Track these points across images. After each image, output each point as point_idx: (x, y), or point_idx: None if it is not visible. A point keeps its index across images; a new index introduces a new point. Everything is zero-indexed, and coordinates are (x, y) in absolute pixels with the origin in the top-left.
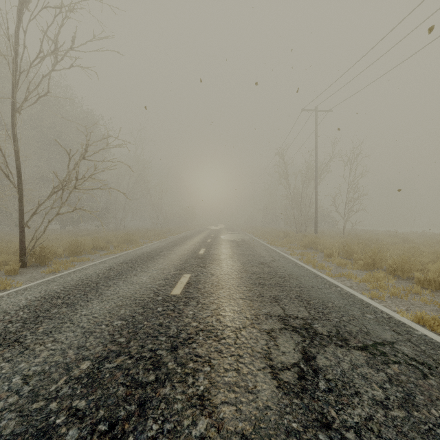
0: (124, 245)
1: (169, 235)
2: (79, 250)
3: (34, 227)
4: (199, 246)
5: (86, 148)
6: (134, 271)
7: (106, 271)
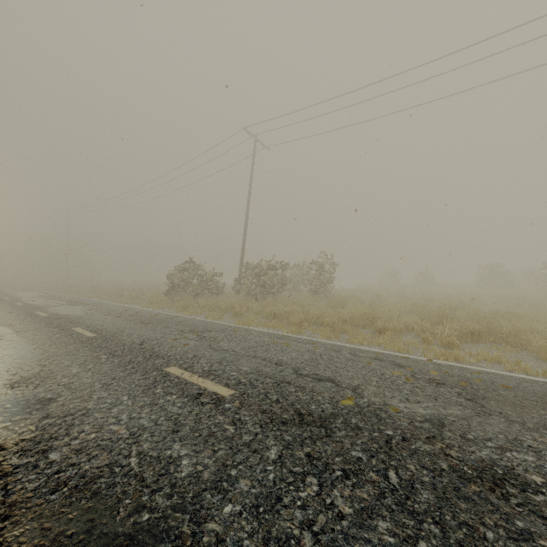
0: None
1: None
2: None
3: None
4: None
5: None
6: None
7: None
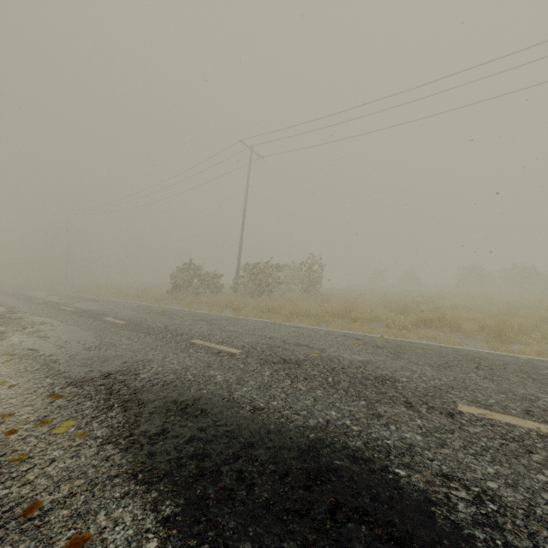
0: None
1: None
2: None
3: None
4: None
5: None
6: None
7: None
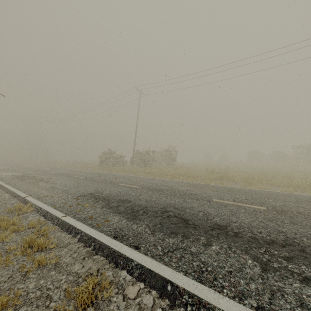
0: None
1: None
2: None
3: None
4: None
5: None
6: None
7: None
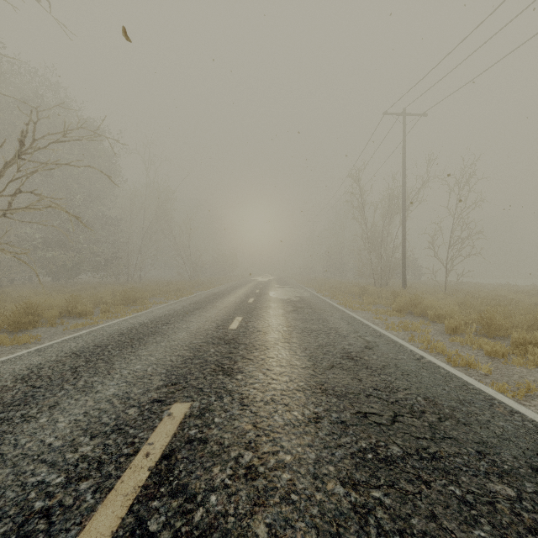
0: (120, 308)
1: (198, 290)
2: (33, 319)
3: (9, 280)
4: (234, 311)
5: (21, 138)
6: (64, 389)
7: (10, 383)
